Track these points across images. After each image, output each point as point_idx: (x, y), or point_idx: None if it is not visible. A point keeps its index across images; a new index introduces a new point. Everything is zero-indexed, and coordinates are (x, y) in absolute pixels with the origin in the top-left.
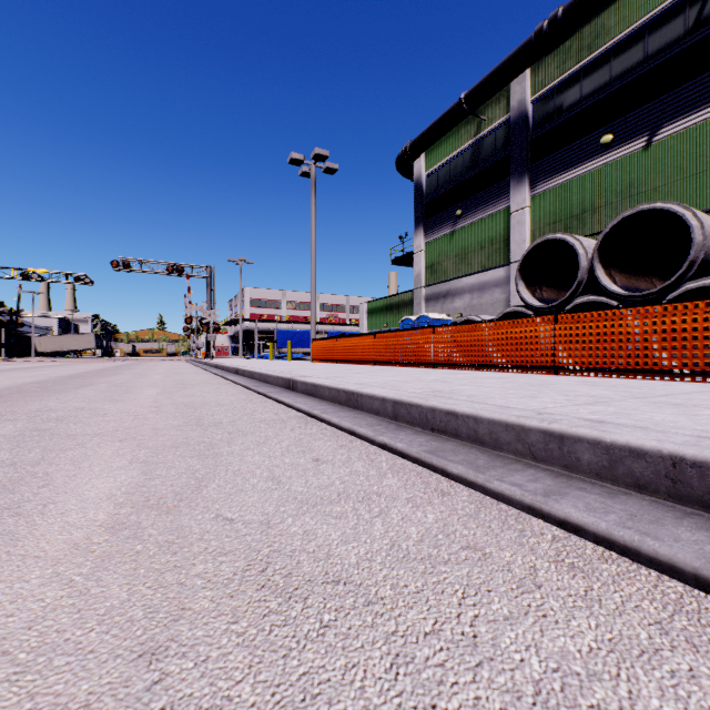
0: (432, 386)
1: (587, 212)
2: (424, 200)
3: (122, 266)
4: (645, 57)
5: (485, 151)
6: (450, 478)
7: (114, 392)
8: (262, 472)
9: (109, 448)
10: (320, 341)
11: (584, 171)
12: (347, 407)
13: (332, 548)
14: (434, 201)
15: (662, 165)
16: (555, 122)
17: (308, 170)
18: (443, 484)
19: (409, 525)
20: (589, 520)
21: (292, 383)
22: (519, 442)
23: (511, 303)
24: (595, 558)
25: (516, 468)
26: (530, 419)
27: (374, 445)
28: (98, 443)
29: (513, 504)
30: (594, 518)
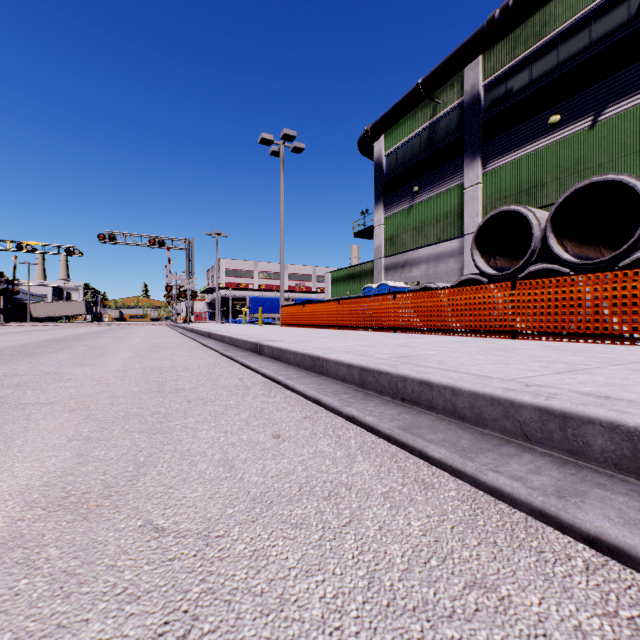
0: (397, 351)
1: (536, 187)
2: (384, 178)
3: (108, 239)
4: (590, 42)
5: (440, 132)
6: (431, 463)
7: (88, 355)
8: (214, 452)
9: (54, 421)
10: (288, 307)
11: (532, 149)
12: (312, 373)
13: (287, 586)
14: (393, 178)
15: (607, 143)
16: (505, 104)
17: (278, 149)
18: (423, 471)
19: (390, 540)
20: (636, 543)
21: (259, 347)
22: (508, 419)
23: (465, 272)
24: None
25: (508, 452)
26: (522, 394)
27: (341, 417)
28: (45, 413)
29: (516, 504)
30: None
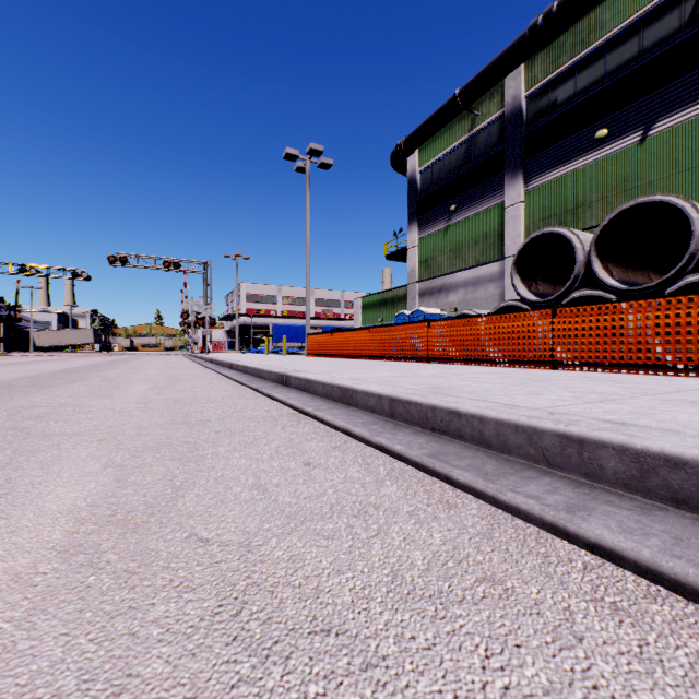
0: (429, 382)
1: (581, 207)
2: (418, 195)
3: (119, 262)
4: (640, 51)
5: (479, 146)
6: (456, 486)
7: (105, 387)
8: (247, 478)
9: (85, 450)
10: (314, 335)
11: (578, 166)
12: (342, 404)
13: (322, 581)
14: (428, 196)
15: (658, 160)
16: (549, 117)
17: (303, 165)
18: (448, 493)
19: (413, 548)
20: (628, 546)
21: (285, 378)
22: (531, 445)
23: (506, 298)
24: (640, 595)
25: (529, 476)
26: (544, 421)
27: (370, 446)
28: (74, 443)
29: (530, 520)
30: (633, 543)
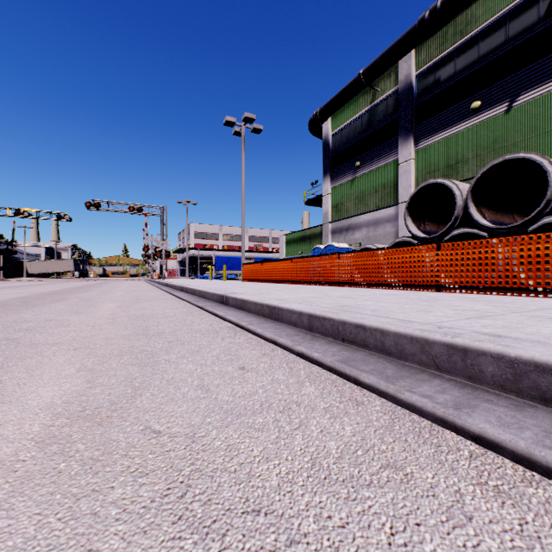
0: (340, 302)
1: (460, 163)
2: (330, 154)
3: (94, 206)
4: (506, 39)
5: (378, 115)
6: (363, 387)
7: (81, 305)
8: (193, 380)
9: (62, 357)
10: (248, 265)
11: (457, 130)
12: (270, 319)
13: (253, 467)
14: (338, 155)
15: (520, 125)
16: (434, 92)
17: (240, 130)
18: (356, 393)
19: (329, 438)
20: (506, 437)
21: (225, 298)
22: (423, 353)
23: (400, 235)
24: (518, 480)
25: (422, 378)
26: (434, 333)
27: (293, 353)
28: (54, 351)
29: (424, 415)
30: (510, 435)
